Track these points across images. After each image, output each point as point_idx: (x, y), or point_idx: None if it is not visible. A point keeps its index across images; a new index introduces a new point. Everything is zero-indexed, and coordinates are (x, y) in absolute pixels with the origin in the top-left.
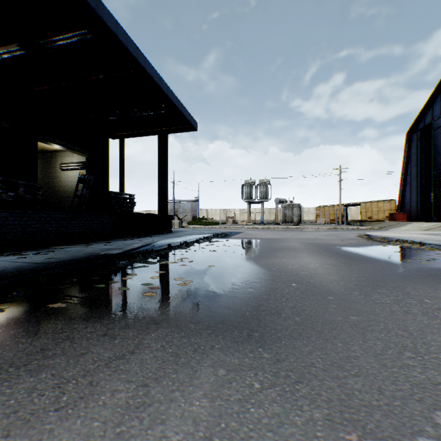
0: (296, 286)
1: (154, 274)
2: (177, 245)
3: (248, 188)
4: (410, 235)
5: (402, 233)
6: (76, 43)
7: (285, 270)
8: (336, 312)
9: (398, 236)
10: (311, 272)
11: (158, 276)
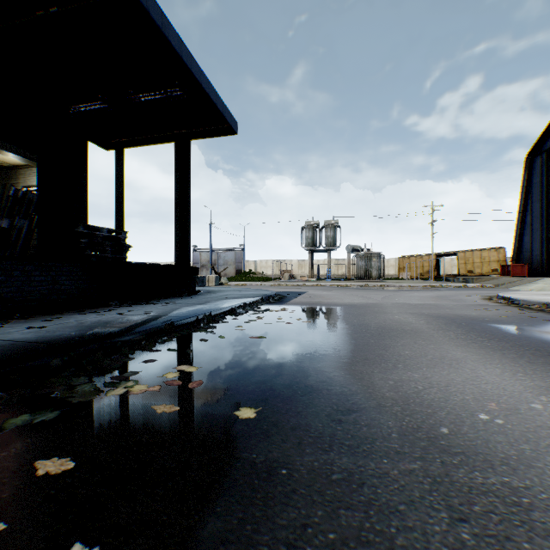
0: None
1: (11, 489)
2: (190, 323)
3: (310, 232)
4: None
5: None
6: None
7: (490, 443)
8: None
9: None
10: None
11: None
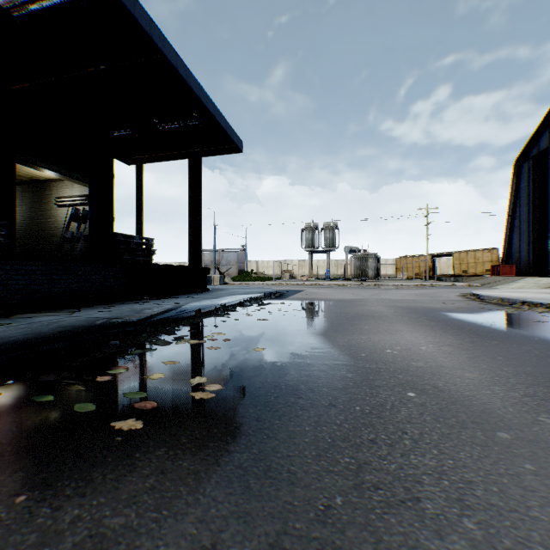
0: (417, 398)
1: (157, 368)
2: (211, 311)
3: (309, 233)
4: (536, 295)
5: (523, 293)
6: (56, 8)
7: (383, 358)
8: (549, 492)
9: (522, 297)
10: (429, 363)
11: (163, 373)
